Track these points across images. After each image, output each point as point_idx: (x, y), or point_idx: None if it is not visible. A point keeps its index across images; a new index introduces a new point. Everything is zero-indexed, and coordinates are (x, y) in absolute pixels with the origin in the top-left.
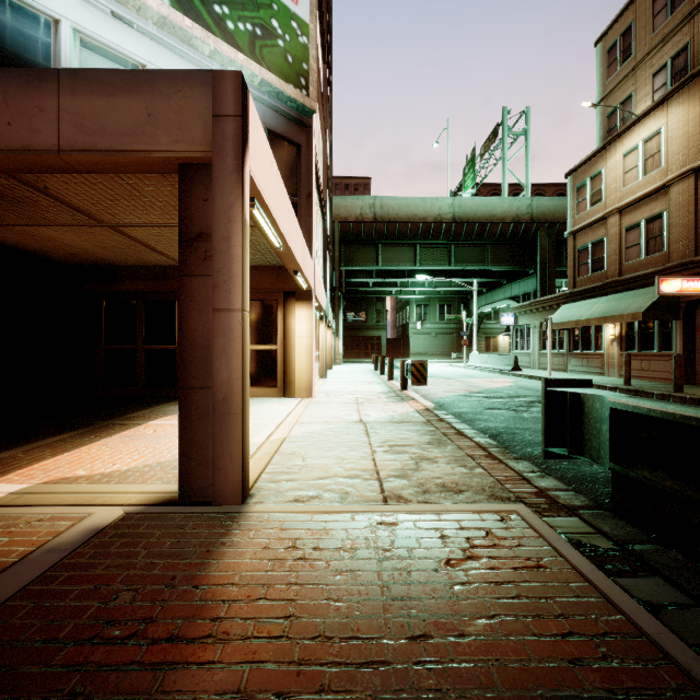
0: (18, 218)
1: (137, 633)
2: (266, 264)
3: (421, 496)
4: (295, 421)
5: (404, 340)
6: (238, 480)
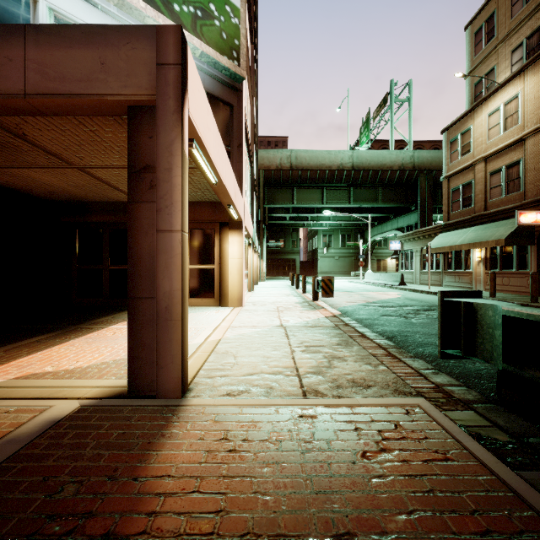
0: (4, 161)
1: (75, 529)
2: (205, 200)
3: (335, 390)
4: (228, 325)
5: (313, 262)
6: (179, 377)
